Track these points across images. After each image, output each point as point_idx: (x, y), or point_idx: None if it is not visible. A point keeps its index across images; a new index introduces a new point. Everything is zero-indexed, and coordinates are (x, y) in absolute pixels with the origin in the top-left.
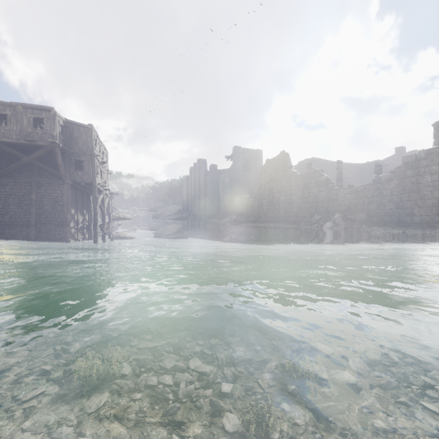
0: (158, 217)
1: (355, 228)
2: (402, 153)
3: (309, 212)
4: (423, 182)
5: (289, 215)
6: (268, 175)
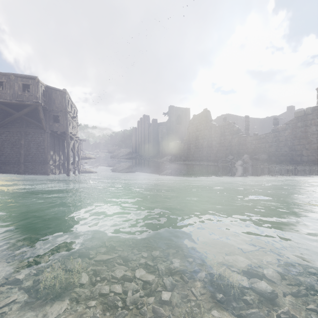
0: (114, 157)
1: (259, 165)
2: (292, 110)
3: (225, 153)
4: (310, 131)
5: (210, 156)
6: (194, 127)
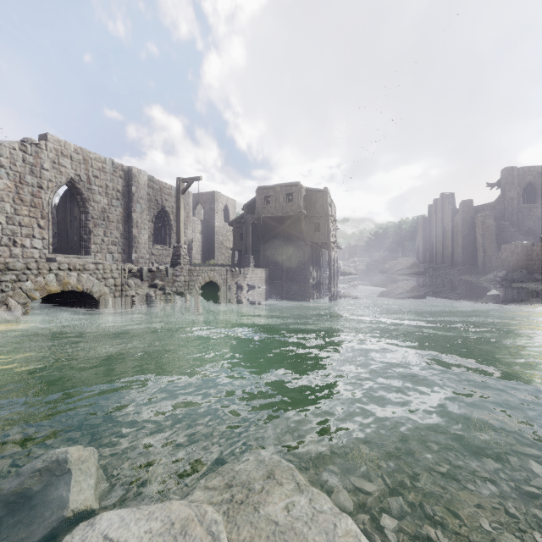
0: (386, 271)
1: None
2: None
3: None
4: None
5: None
6: None
